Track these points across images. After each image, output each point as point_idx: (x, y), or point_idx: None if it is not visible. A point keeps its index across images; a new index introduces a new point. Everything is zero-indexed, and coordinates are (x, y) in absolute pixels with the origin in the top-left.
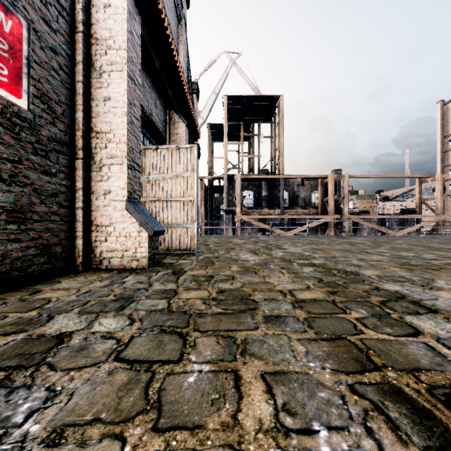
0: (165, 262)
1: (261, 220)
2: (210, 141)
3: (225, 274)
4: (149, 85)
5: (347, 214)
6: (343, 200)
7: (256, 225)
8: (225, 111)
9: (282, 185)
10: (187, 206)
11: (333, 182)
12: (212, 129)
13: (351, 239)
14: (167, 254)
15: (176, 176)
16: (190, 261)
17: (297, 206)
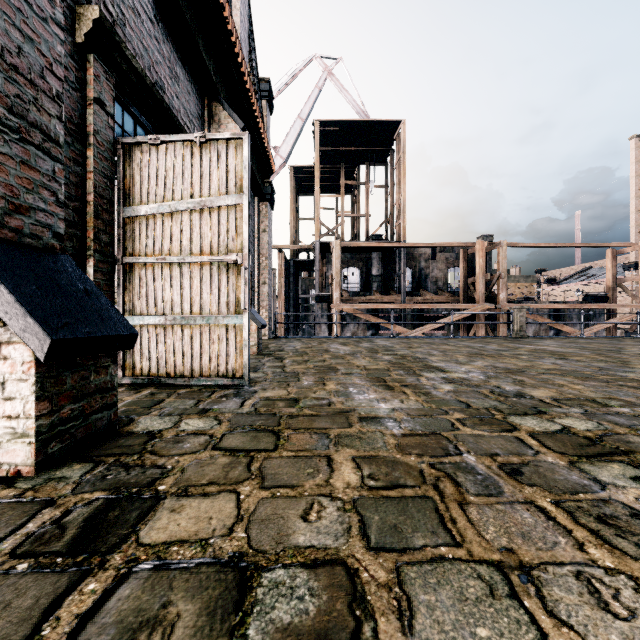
0: (135, 429)
1: (371, 311)
2: (294, 194)
3: (313, 542)
4: (154, 21)
5: (505, 303)
6: (498, 281)
7: (363, 320)
8: (316, 145)
9: (403, 258)
10: (226, 274)
11: (483, 253)
12: (297, 175)
13: (540, 345)
14: (174, 390)
15: (201, 206)
16: (215, 421)
17: (426, 290)
